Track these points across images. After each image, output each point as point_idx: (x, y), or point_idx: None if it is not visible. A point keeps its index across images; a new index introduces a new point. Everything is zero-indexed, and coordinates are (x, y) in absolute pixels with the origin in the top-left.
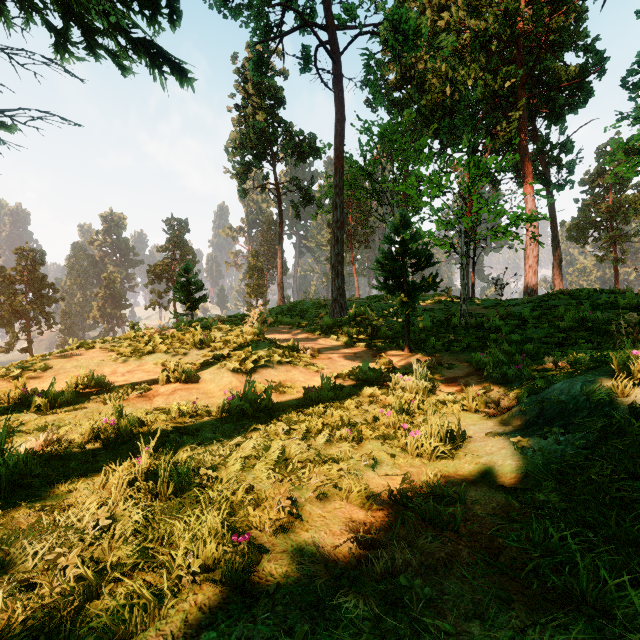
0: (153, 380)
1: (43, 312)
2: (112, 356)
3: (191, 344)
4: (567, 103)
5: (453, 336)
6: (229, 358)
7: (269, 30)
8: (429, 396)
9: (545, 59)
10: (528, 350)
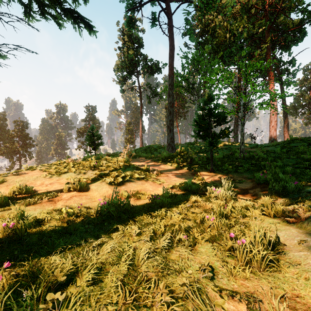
0: (62, 189)
1: (27, 151)
2: (44, 174)
3: (88, 167)
4: (292, 40)
5: (238, 163)
6: (108, 176)
7: (135, 4)
8: (233, 202)
9: (280, 17)
10: (288, 172)
